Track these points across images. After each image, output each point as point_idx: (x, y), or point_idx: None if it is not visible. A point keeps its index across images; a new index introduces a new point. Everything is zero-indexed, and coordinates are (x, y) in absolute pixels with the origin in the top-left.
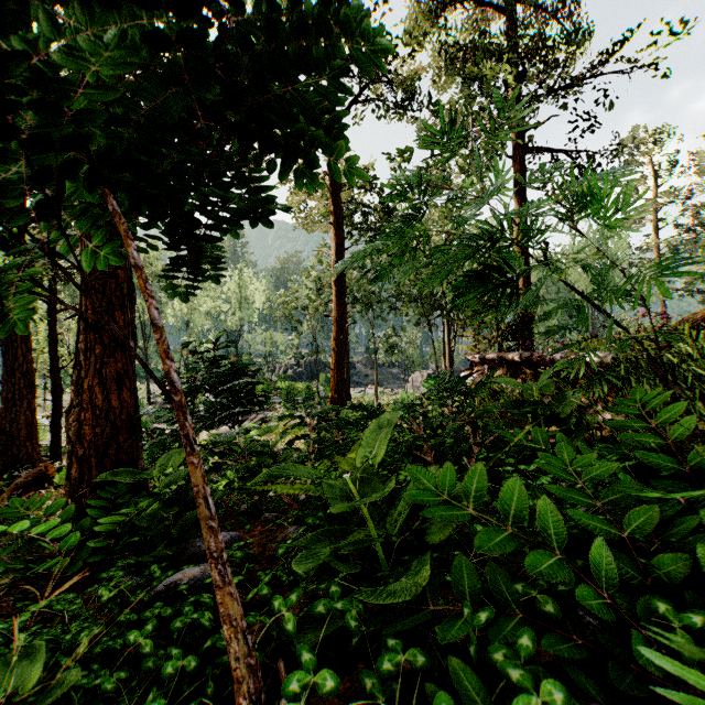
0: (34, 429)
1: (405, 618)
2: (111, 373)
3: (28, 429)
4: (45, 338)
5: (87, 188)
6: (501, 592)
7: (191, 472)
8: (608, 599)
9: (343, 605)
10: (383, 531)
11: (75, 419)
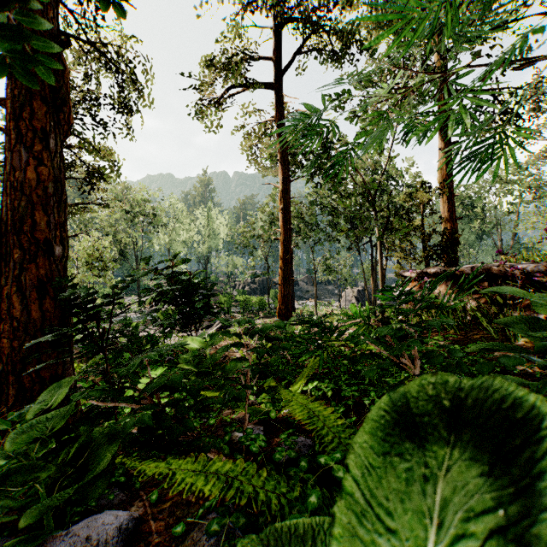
0: None
1: None
2: (32, 281)
3: None
4: None
5: None
6: None
7: None
8: None
9: None
10: None
11: None
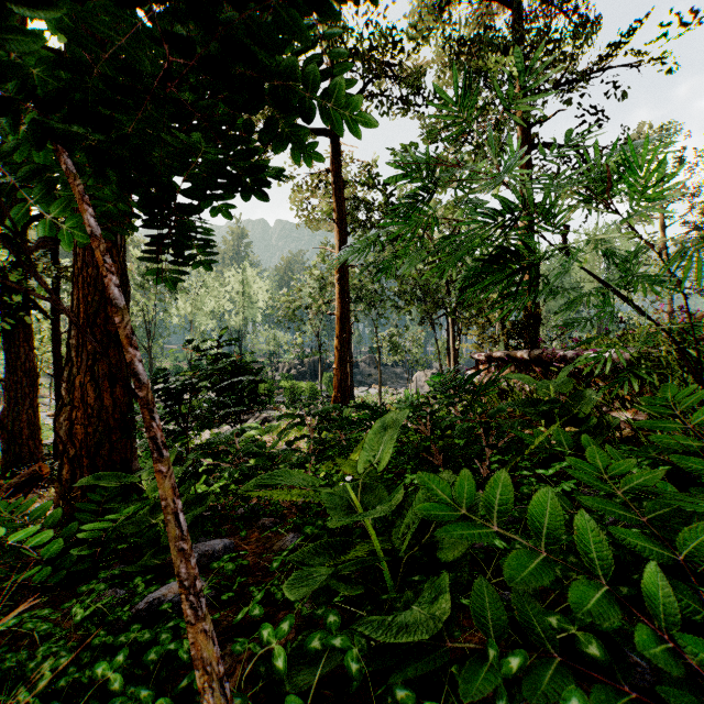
0: (37, 427)
1: (417, 659)
2: (104, 370)
3: (30, 427)
4: (49, 337)
5: (37, 143)
6: (532, 626)
7: (158, 482)
8: (669, 642)
9: (342, 641)
10: (389, 544)
11: (66, 418)
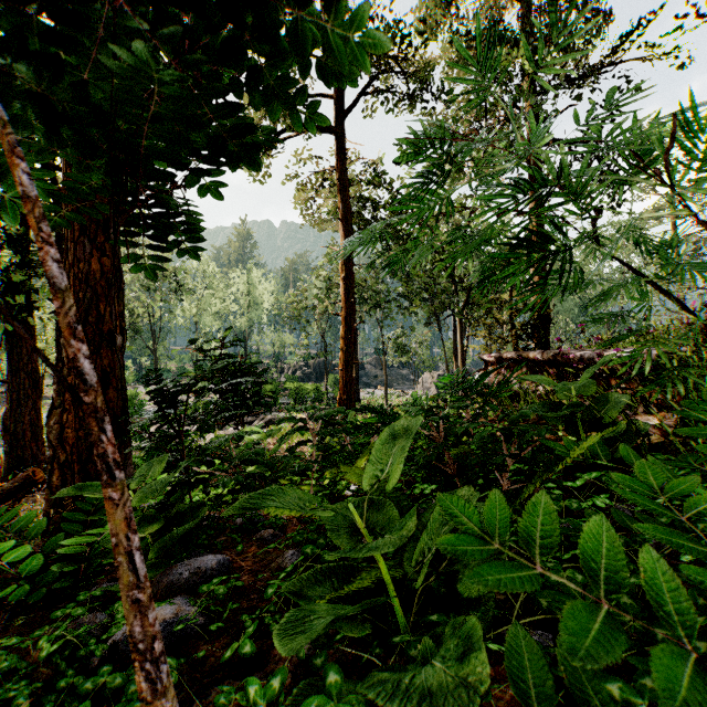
0: (39, 429)
1: None
2: (96, 371)
3: (32, 429)
4: (53, 338)
5: None
6: (587, 695)
7: (108, 512)
8: None
9: None
10: (400, 571)
11: (57, 421)
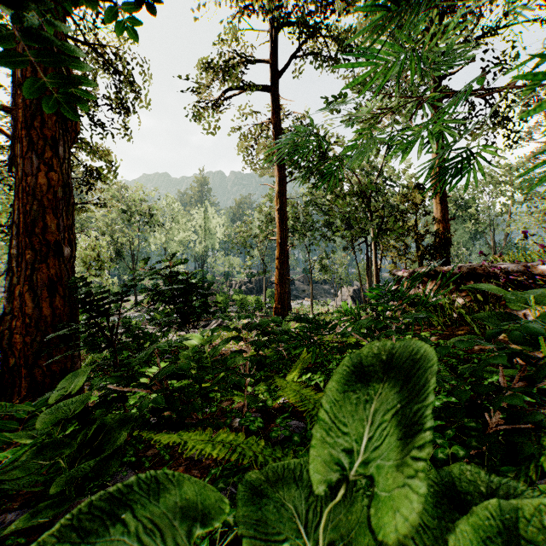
0: None
1: None
2: (43, 280)
3: None
4: None
5: None
6: None
7: None
8: None
9: None
10: None
11: (7, 327)
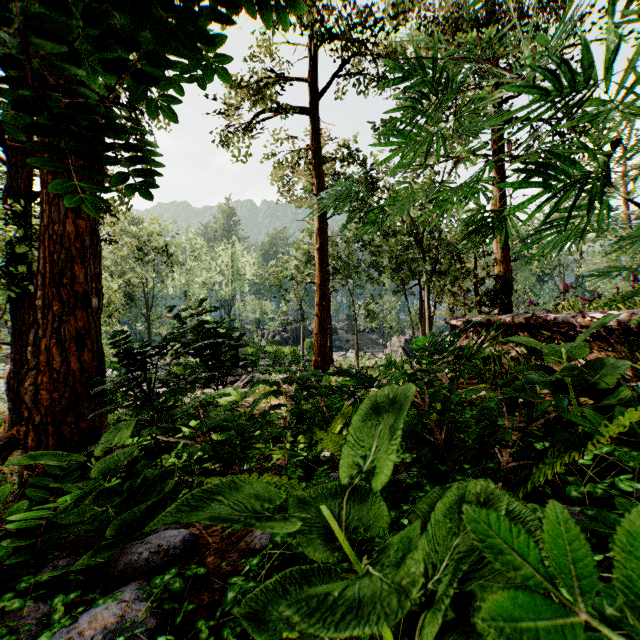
0: None
1: None
2: (71, 333)
3: None
4: None
5: None
6: None
7: None
8: None
9: None
10: None
11: (32, 382)
